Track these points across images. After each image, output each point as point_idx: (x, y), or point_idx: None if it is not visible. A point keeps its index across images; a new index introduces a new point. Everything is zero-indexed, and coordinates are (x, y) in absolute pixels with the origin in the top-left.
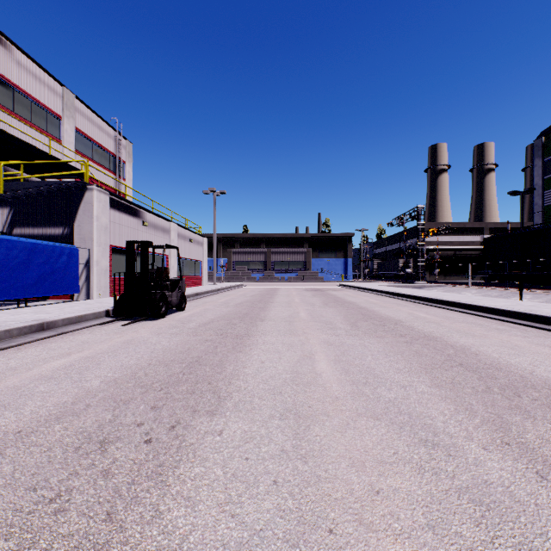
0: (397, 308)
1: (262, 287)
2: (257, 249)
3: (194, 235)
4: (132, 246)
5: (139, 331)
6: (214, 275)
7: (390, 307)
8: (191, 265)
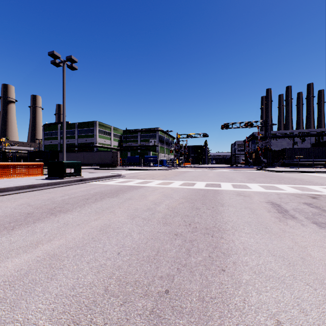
0: None
1: None
2: None
3: None
4: None
5: None
6: None
7: None
8: None
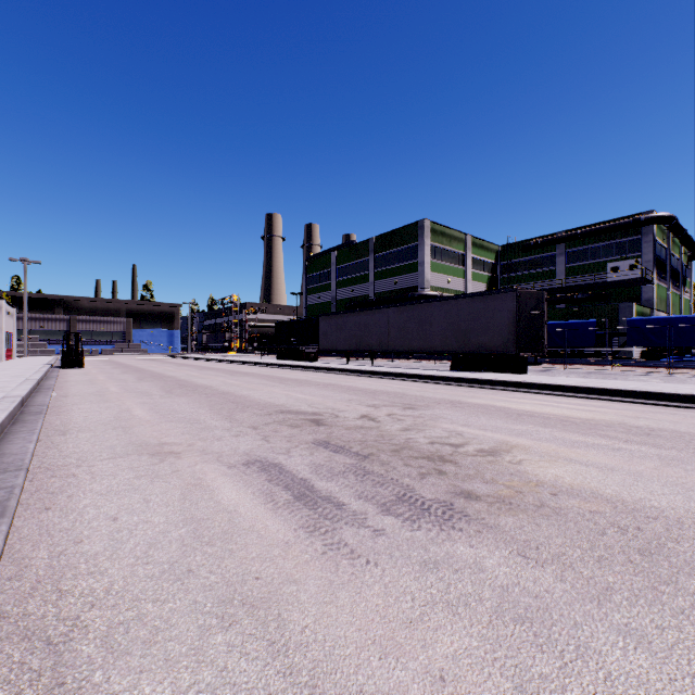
0: (201, 363)
1: (87, 359)
2: (56, 315)
3: (9, 307)
4: (69, 335)
5: (93, 370)
6: (26, 348)
7: (198, 363)
8: (7, 338)
